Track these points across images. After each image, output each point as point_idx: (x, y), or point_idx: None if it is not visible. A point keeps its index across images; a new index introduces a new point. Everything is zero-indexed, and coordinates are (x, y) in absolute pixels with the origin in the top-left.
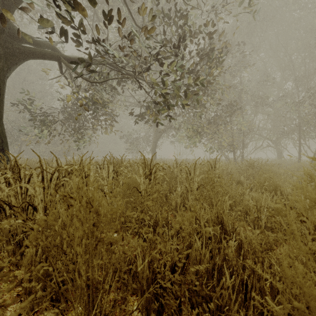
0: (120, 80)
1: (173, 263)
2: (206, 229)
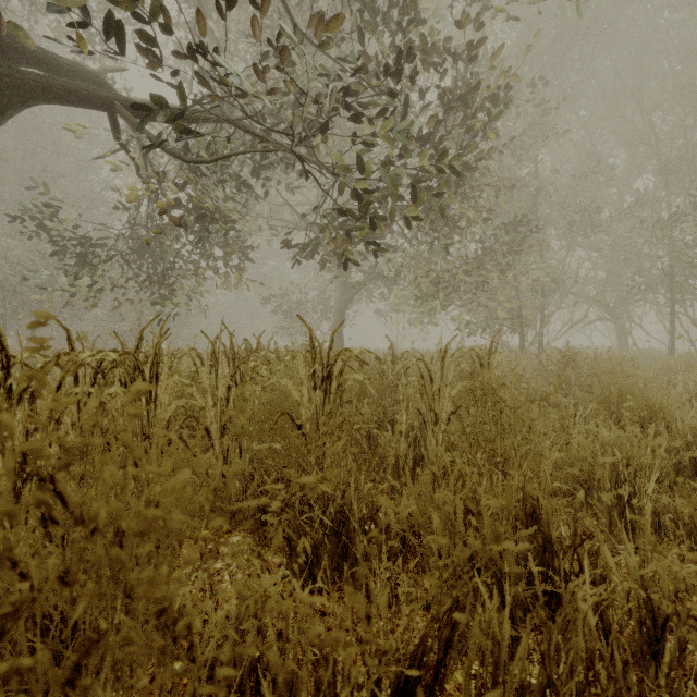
0: (260, 164)
1: (400, 674)
2: (502, 546)
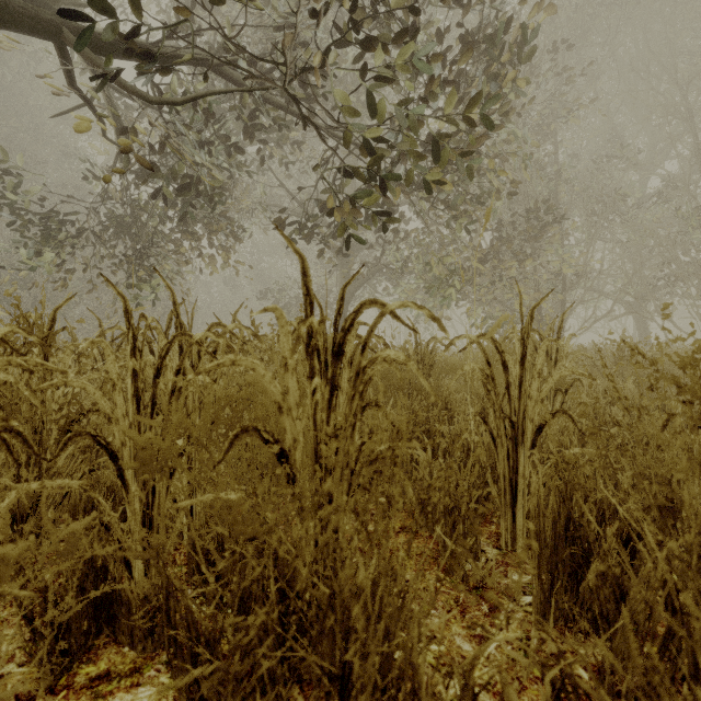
0: (251, 129)
1: None
2: None
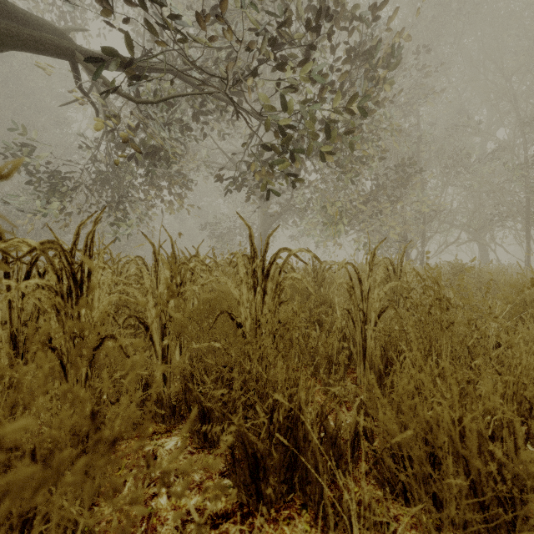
0: (199, 112)
1: None
2: None
